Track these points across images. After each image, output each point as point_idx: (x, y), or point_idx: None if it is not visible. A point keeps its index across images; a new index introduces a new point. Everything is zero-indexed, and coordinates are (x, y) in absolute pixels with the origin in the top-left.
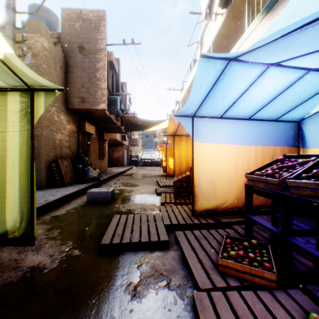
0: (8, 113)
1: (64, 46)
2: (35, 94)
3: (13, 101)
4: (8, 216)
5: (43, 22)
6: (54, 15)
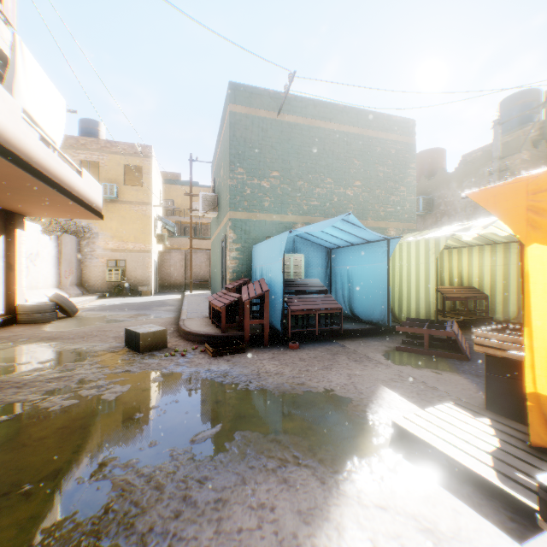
0: (509, 254)
1: (546, 136)
2: None
3: (511, 248)
4: (508, 309)
5: (520, 136)
6: (531, 92)
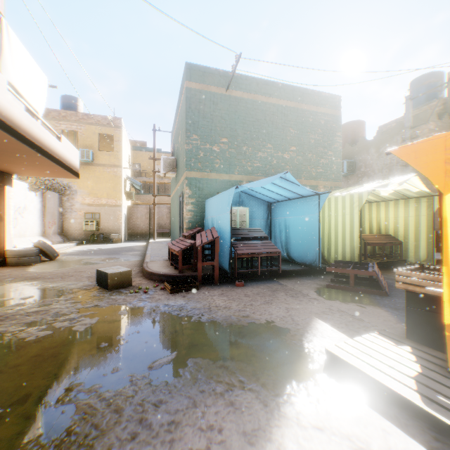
0: (419, 207)
1: (449, 110)
2: (433, 197)
3: (422, 202)
4: (419, 253)
5: (427, 109)
6: (436, 74)
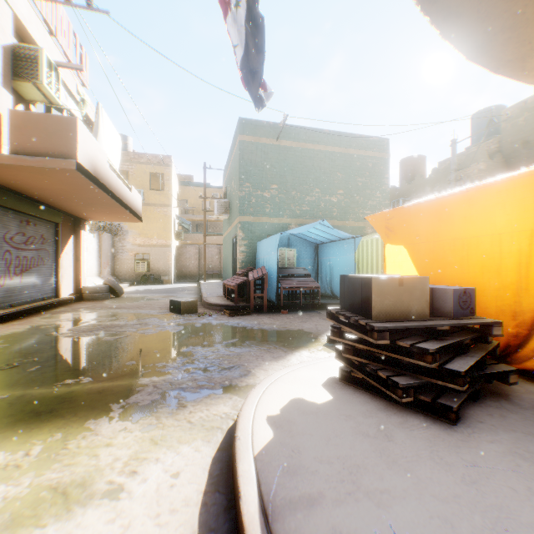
0: None
1: (503, 149)
2: None
3: None
4: None
5: (477, 150)
6: (497, 108)
